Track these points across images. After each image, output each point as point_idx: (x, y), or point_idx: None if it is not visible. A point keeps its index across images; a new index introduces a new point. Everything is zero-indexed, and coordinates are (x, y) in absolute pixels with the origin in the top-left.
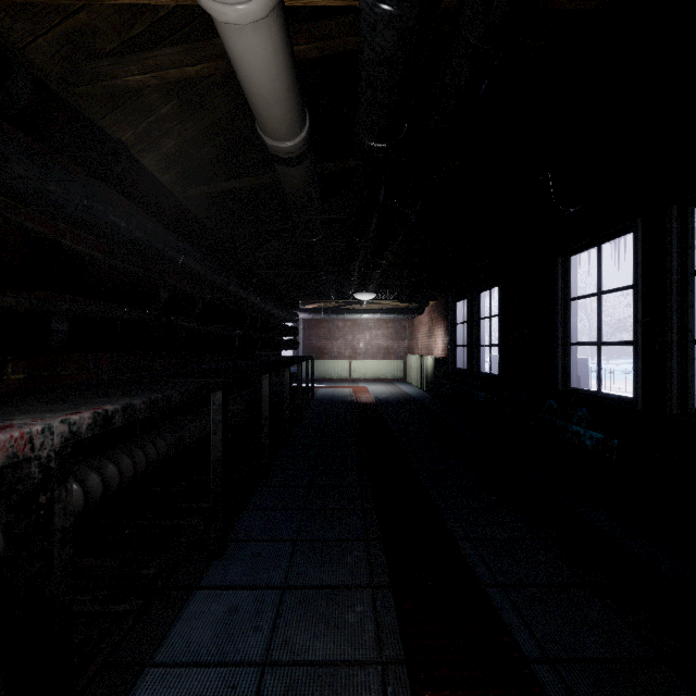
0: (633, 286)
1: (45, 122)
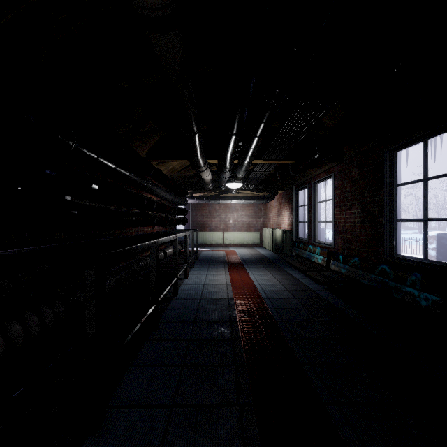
0: None
1: None
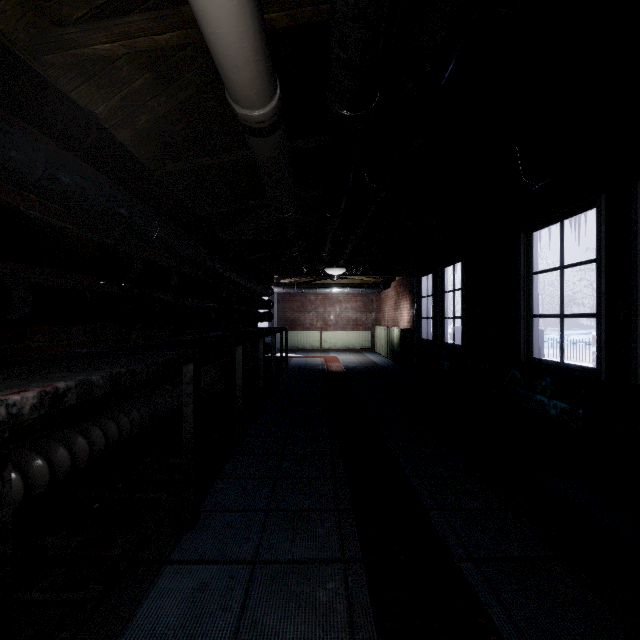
0: (596, 260)
1: (5, 86)
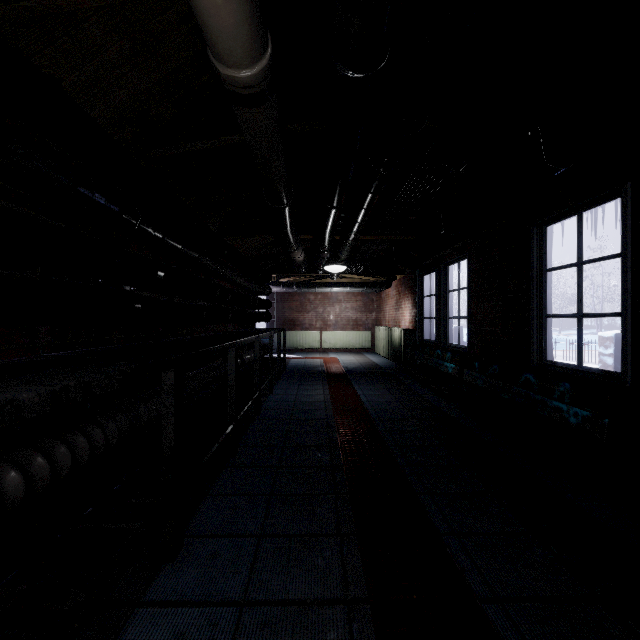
0: (622, 254)
1: None
